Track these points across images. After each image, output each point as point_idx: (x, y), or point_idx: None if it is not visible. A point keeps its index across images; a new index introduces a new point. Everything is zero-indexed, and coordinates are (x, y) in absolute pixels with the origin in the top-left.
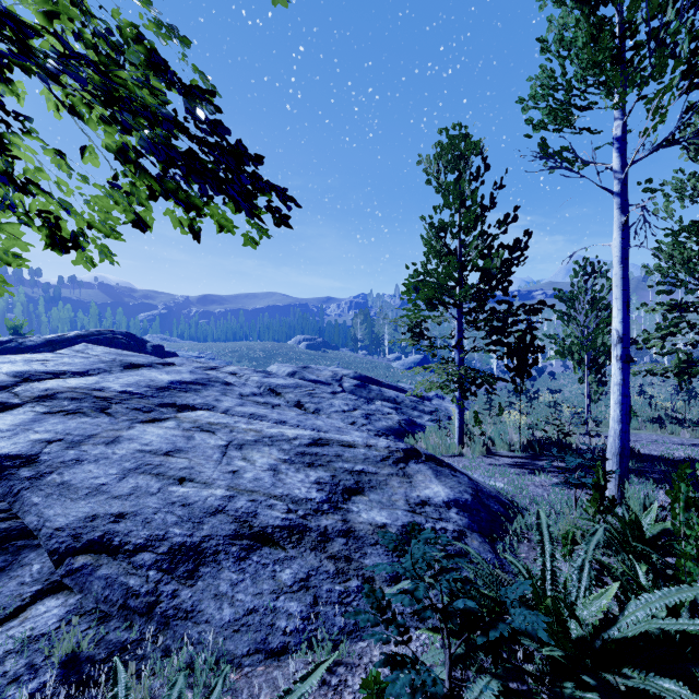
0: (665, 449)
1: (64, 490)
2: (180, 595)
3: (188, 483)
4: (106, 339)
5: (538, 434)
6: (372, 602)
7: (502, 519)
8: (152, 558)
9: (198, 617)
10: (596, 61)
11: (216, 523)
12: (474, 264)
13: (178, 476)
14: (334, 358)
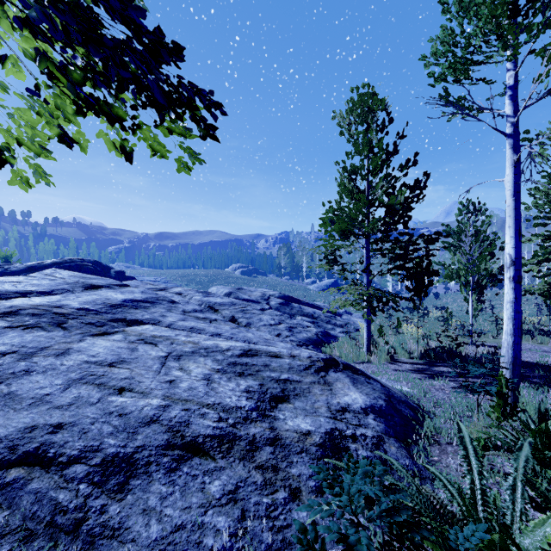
0: (539, 356)
1: (9, 401)
2: (108, 511)
3: (127, 393)
4: (77, 265)
5: (432, 343)
6: (305, 548)
7: (413, 422)
8: (84, 470)
9: (124, 535)
10: (495, 15)
11: (150, 433)
12: (381, 201)
13: (118, 386)
14: (263, 282)
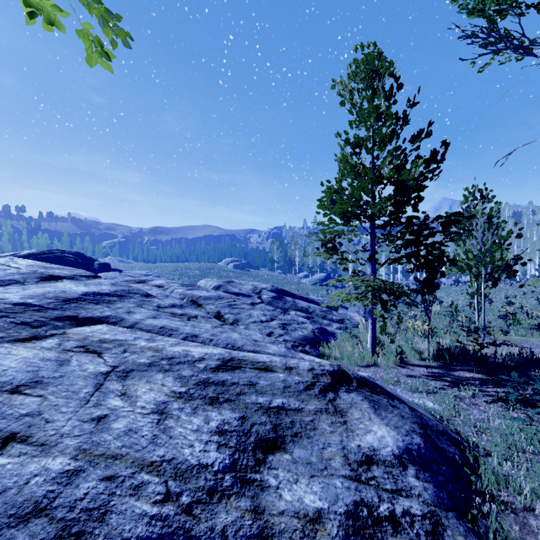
0: None
1: None
2: None
3: (15, 445)
4: (55, 257)
5: (443, 342)
6: None
7: (465, 470)
8: None
9: None
10: None
11: None
12: (391, 176)
13: (6, 432)
14: (256, 276)
